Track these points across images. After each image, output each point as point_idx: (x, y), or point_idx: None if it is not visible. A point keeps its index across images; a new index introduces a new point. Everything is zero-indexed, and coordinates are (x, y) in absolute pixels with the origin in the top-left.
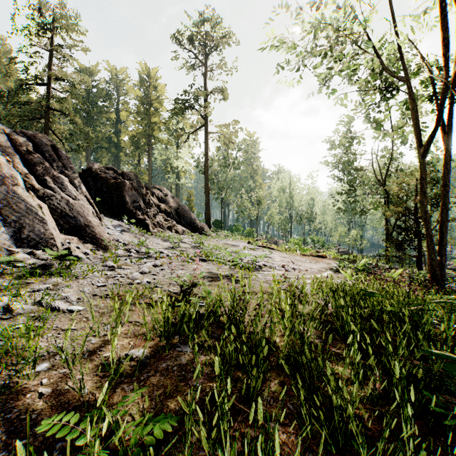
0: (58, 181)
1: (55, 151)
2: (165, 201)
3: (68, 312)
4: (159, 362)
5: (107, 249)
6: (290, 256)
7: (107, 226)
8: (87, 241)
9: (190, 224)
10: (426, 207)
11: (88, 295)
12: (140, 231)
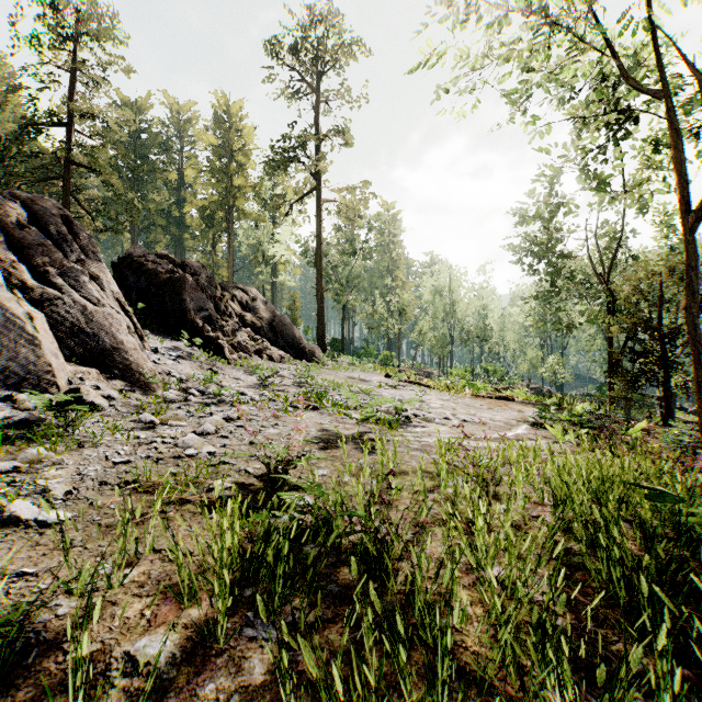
0: (70, 274)
1: (69, 225)
2: (253, 309)
3: (35, 526)
4: (199, 677)
5: (149, 388)
6: (455, 398)
7: (153, 349)
8: (115, 375)
9: (293, 346)
10: (694, 318)
11: (91, 483)
12: (209, 358)
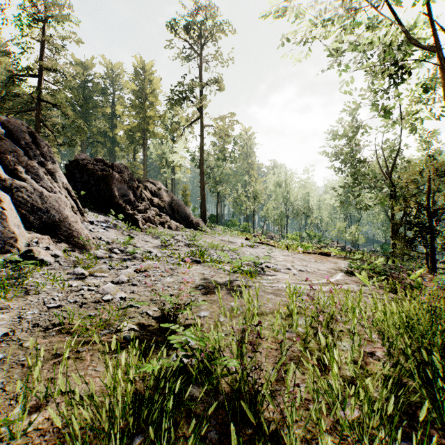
0: (33, 171)
1: (34, 139)
2: (158, 195)
3: None
4: None
5: (85, 249)
6: (292, 254)
7: (90, 222)
8: (61, 239)
9: (185, 219)
10: None
11: (27, 325)
12: (128, 228)
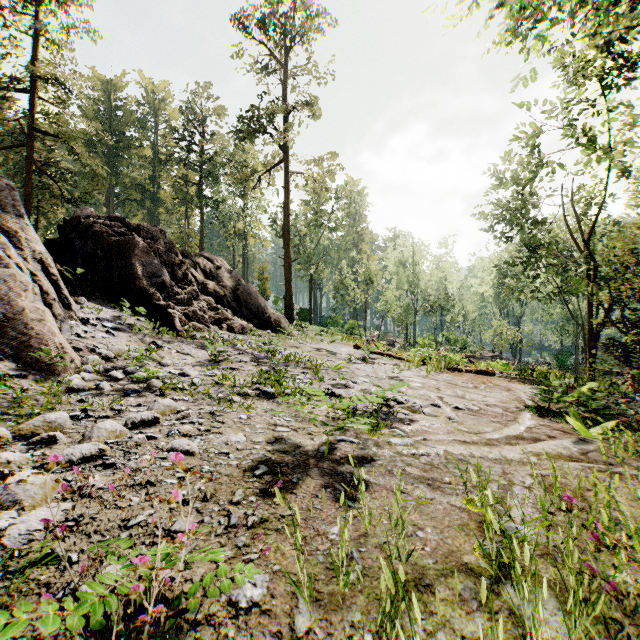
0: None
1: None
2: (216, 277)
3: None
4: None
5: (52, 371)
6: (433, 373)
7: (83, 319)
8: (5, 354)
9: (257, 316)
10: None
11: None
12: (155, 330)
